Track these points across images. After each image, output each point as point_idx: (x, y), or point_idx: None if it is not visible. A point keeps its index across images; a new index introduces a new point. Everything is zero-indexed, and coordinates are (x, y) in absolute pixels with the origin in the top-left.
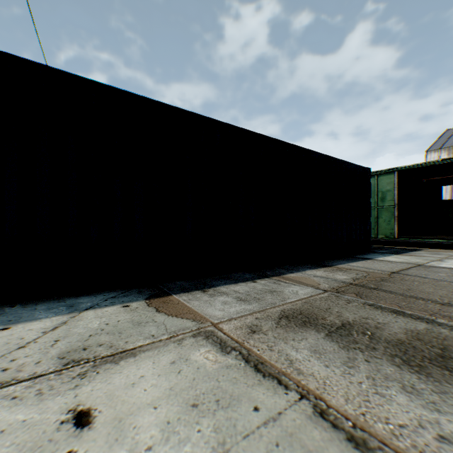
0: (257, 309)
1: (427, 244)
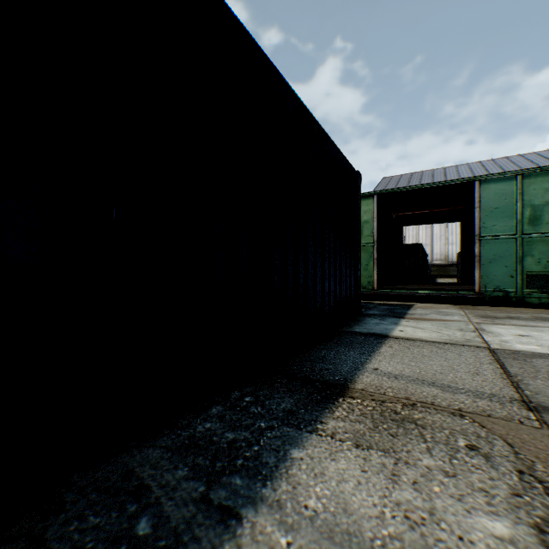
0: None
1: (413, 297)
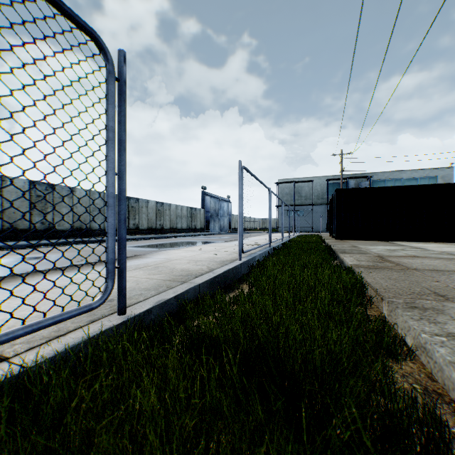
0: None
1: None
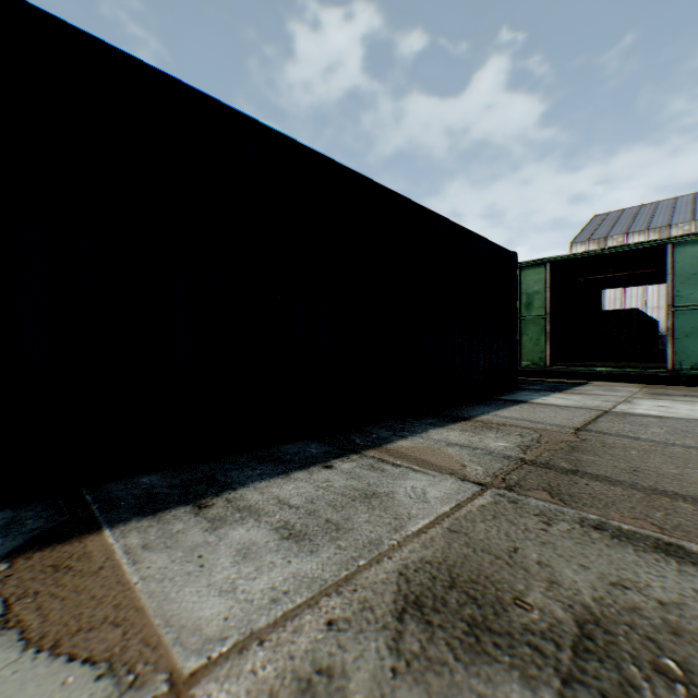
0: (332, 574)
1: (592, 375)
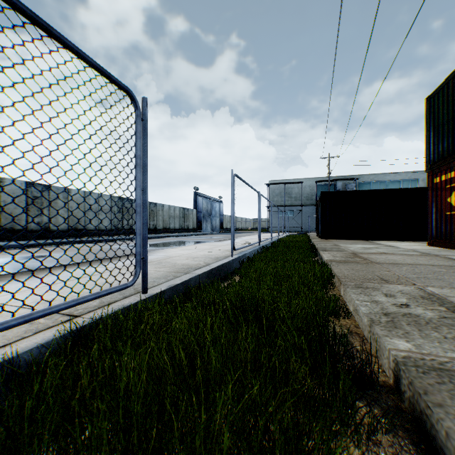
0: None
1: None
